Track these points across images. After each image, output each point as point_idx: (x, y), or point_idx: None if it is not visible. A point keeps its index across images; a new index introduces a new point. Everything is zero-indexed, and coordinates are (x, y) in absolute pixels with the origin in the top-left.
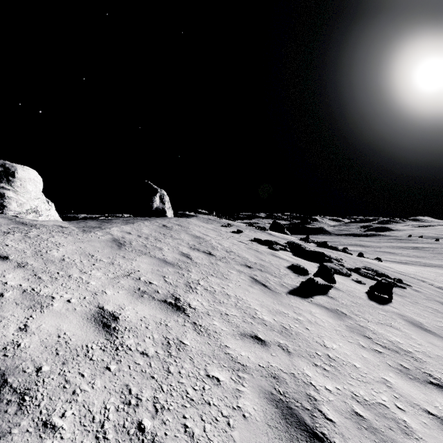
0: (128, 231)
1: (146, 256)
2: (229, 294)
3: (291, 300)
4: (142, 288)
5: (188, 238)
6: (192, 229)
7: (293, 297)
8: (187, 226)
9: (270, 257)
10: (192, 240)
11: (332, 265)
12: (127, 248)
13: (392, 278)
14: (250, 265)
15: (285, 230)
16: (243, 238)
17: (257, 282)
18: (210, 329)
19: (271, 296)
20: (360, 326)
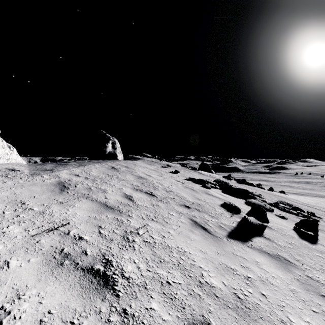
0: (77, 173)
1: (87, 200)
2: (170, 246)
3: (233, 247)
4: (67, 248)
5: (132, 179)
6: (137, 170)
7: (234, 241)
8: (133, 168)
9: (205, 196)
10: (135, 181)
11: (257, 201)
12: (69, 192)
13: (305, 211)
14: (188, 205)
15: (211, 169)
16: (180, 177)
17: (197, 225)
18: (145, 322)
19: (213, 243)
20: (310, 278)
